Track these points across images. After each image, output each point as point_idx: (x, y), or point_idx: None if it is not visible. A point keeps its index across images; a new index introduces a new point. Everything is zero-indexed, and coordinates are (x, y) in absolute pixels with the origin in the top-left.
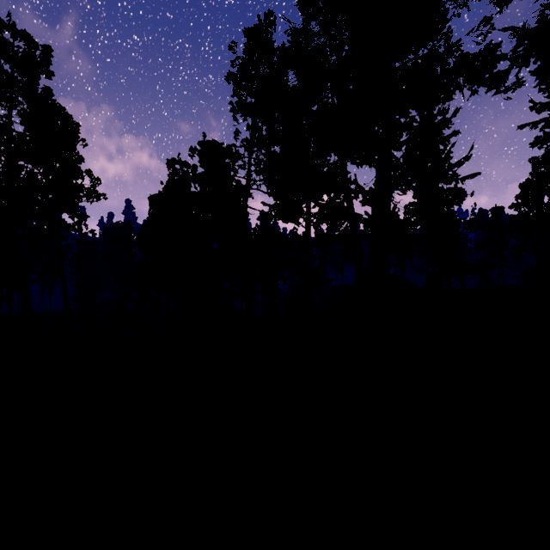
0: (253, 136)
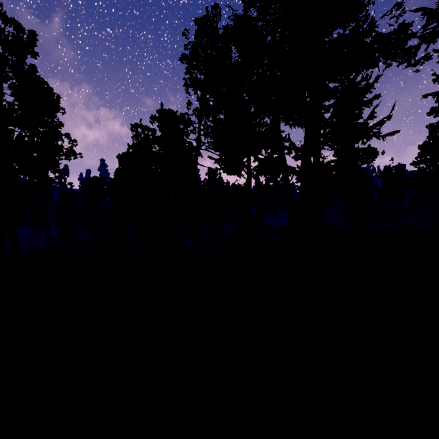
0: (202, 106)
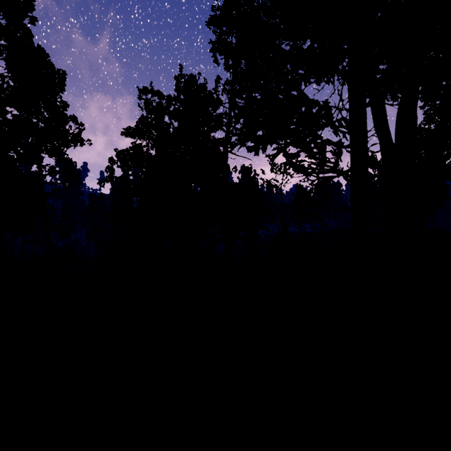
0: (233, 79)
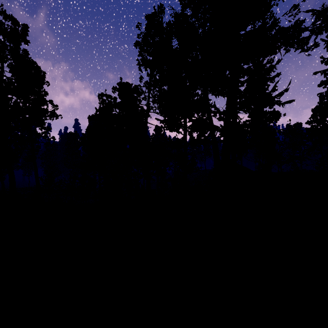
0: (150, 80)
